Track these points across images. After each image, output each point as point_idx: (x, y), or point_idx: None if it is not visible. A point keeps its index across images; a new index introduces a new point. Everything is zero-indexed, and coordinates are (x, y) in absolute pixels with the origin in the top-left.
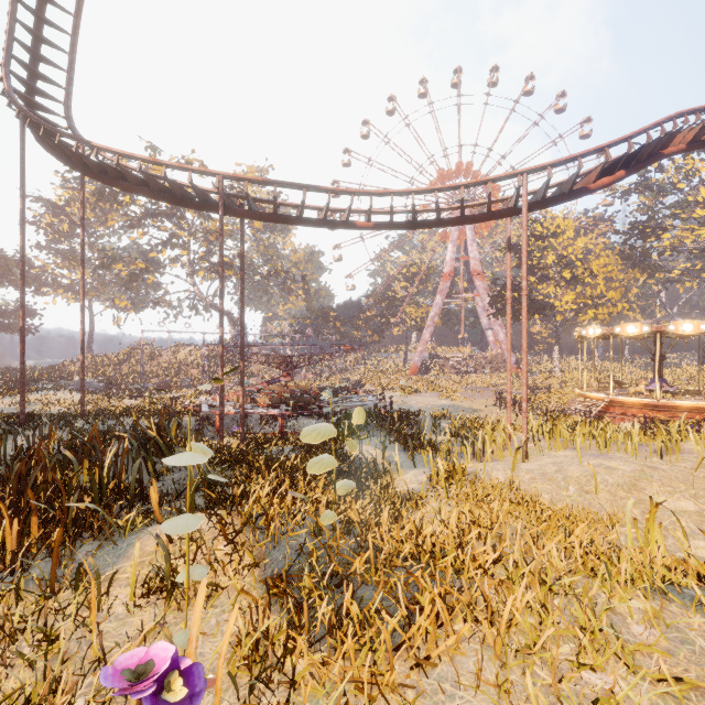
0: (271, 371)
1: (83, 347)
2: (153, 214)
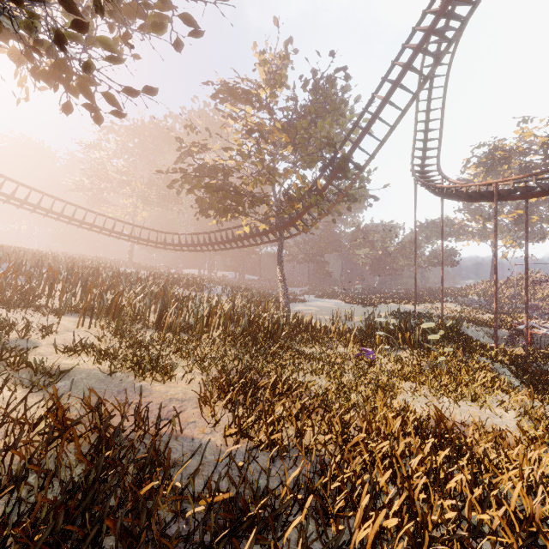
0: None
1: (442, 282)
2: (526, 171)
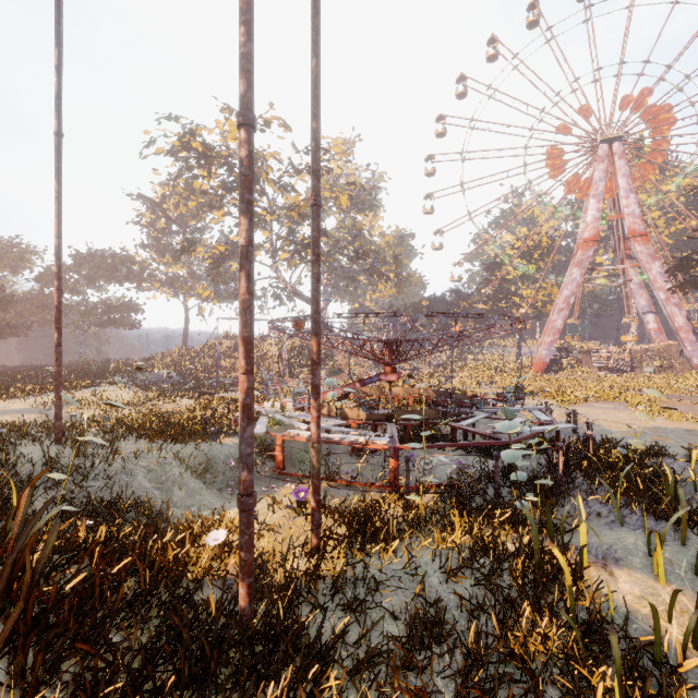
0: (359, 366)
1: (58, 318)
2: (230, 187)
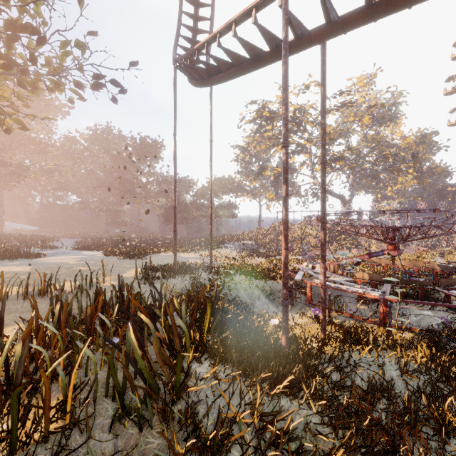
0: (378, 243)
1: (211, 219)
2: None
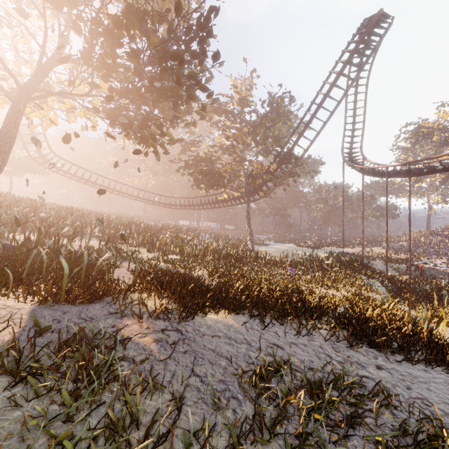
0: None
1: (362, 231)
2: (445, 144)
